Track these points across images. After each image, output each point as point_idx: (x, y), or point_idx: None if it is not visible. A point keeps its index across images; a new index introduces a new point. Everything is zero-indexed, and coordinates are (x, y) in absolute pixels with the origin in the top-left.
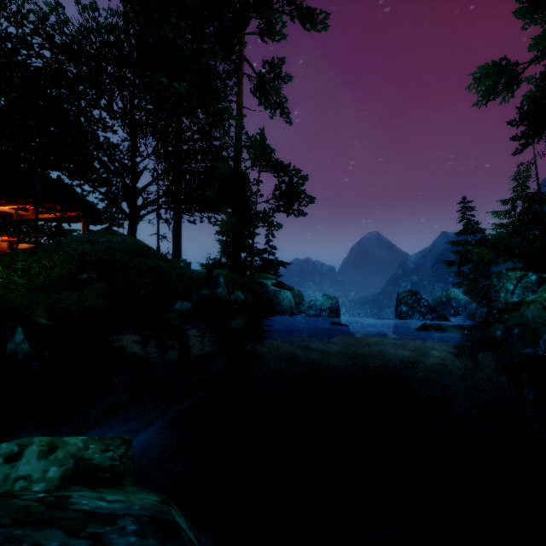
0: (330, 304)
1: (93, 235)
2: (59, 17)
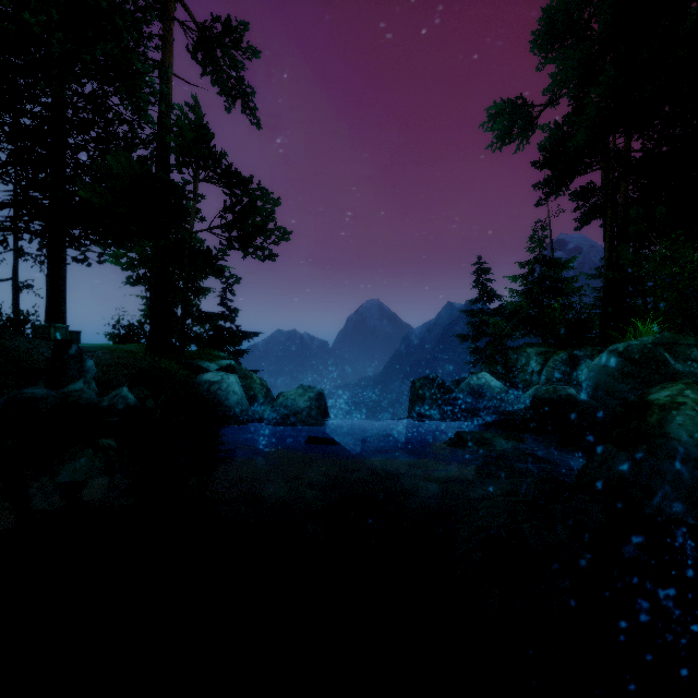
0: (310, 402)
1: None
2: None
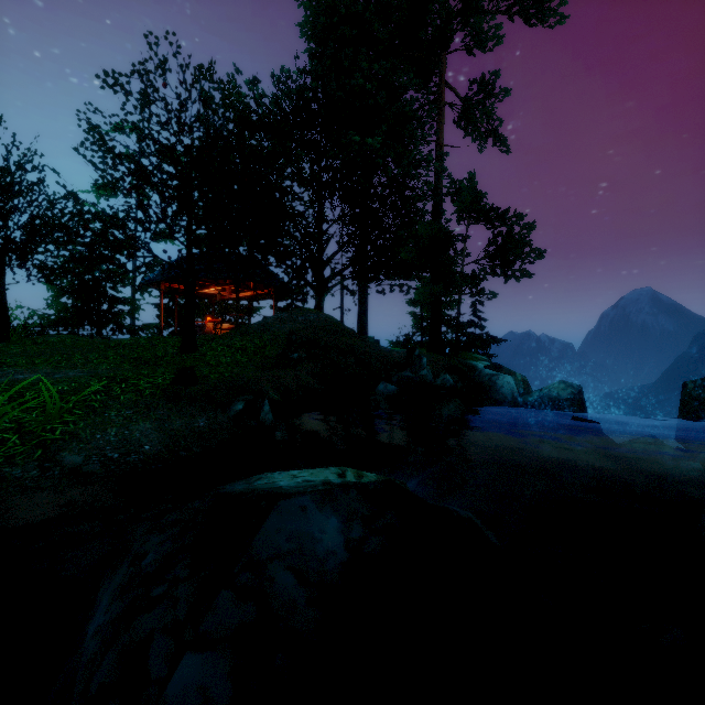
0: (570, 393)
1: (292, 314)
2: (256, 95)
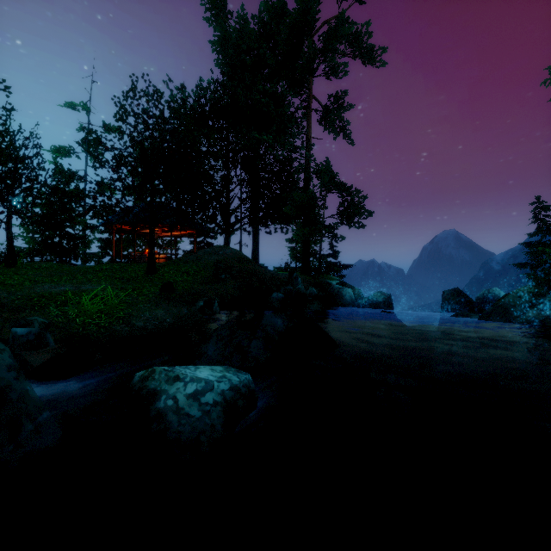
0: (383, 298)
1: (214, 249)
2: (185, 98)
